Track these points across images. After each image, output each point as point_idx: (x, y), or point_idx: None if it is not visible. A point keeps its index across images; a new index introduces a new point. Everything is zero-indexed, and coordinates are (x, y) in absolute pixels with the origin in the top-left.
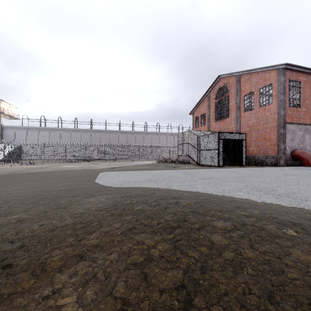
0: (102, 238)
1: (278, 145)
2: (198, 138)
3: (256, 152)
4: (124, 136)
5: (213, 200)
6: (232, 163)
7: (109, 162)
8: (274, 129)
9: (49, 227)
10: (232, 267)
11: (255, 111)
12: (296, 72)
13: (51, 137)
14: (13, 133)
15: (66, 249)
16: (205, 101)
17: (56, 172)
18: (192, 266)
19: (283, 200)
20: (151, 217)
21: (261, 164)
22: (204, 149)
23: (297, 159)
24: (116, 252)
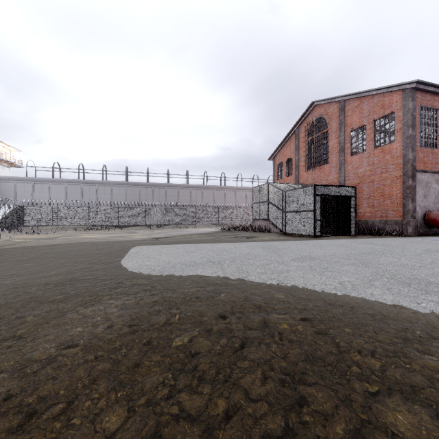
0: None
1: (404, 204)
2: (283, 194)
3: (369, 215)
4: (174, 192)
5: (337, 313)
6: (333, 231)
7: (152, 229)
8: (397, 181)
9: None
10: None
11: (368, 154)
12: (431, 94)
13: (68, 193)
14: (14, 188)
15: None
16: (292, 140)
17: (66, 246)
18: None
19: None
20: (209, 381)
21: (379, 234)
22: (293, 211)
23: (432, 225)
24: None
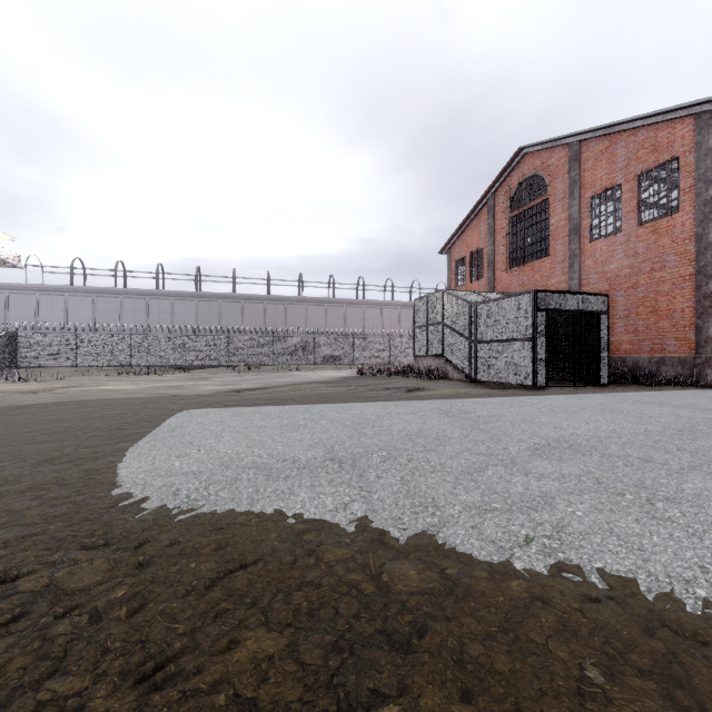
0: None
1: (699, 328)
2: (471, 310)
3: (628, 347)
4: (278, 310)
5: None
6: (564, 376)
7: (238, 373)
8: (685, 285)
9: None
10: None
11: (627, 236)
12: None
13: (98, 312)
14: (4, 302)
15: None
16: (481, 217)
17: (48, 409)
18: None
19: None
20: None
21: (654, 383)
22: (490, 340)
23: None
24: None
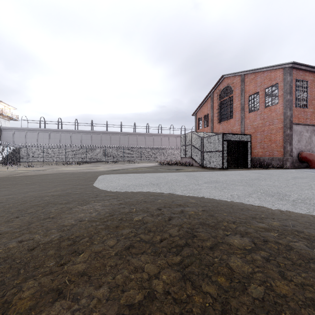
0: (92, 261)
1: (284, 147)
2: (201, 140)
3: (261, 154)
4: (125, 138)
5: (222, 208)
6: (236, 165)
7: (110, 164)
8: (280, 131)
9: (29, 244)
10: (265, 312)
11: (260, 112)
12: (303, 71)
13: (51, 139)
14: (12, 135)
15: (43, 278)
16: (208, 101)
17: (54, 175)
18: (209, 310)
19: (300, 207)
20: (153, 231)
21: (266, 167)
22: (208, 151)
23: (304, 161)
24: (107, 284)
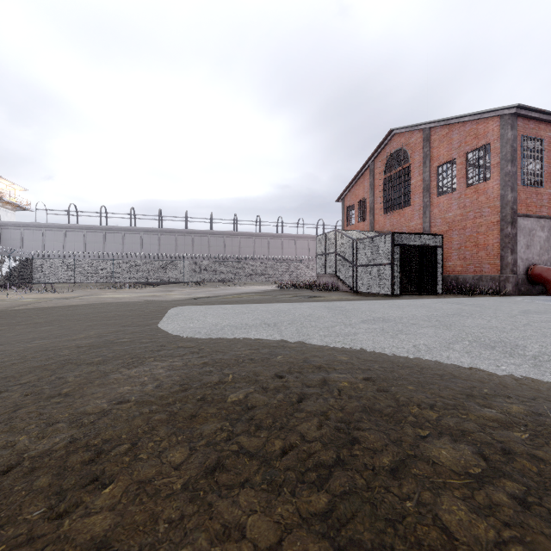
0: (128, 507)
1: (502, 256)
2: (354, 244)
3: (460, 269)
4: (219, 241)
5: (403, 373)
6: (416, 289)
7: (192, 288)
8: (494, 228)
9: (1, 460)
10: None
11: (459, 194)
12: (535, 121)
13: (87, 243)
14: (20, 236)
15: None
16: (365, 177)
17: (89, 307)
18: None
19: (550, 371)
20: (266, 428)
21: (471, 292)
22: (366, 265)
23: (537, 282)
24: None
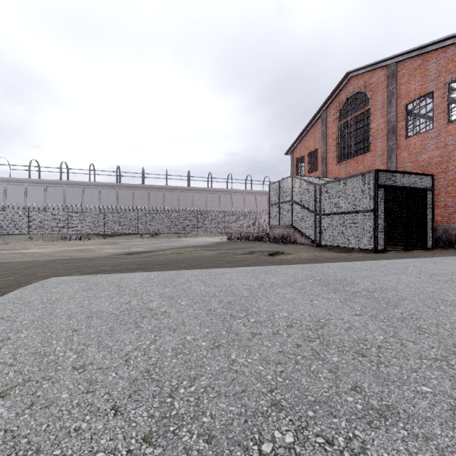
0: None
1: None
2: (316, 189)
3: (439, 219)
4: (173, 196)
5: None
6: (391, 242)
7: (142, 239)
8: None
9: None
10: None
11: (438, 132)
12: None
13: (48, 197)
14: None
15: None
16: (316, 127)
17: None
18: None
19: None
20: None
21: None
22: (334, 213)
23: None
24: None
